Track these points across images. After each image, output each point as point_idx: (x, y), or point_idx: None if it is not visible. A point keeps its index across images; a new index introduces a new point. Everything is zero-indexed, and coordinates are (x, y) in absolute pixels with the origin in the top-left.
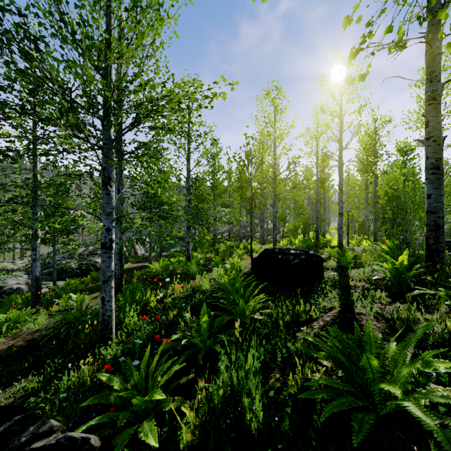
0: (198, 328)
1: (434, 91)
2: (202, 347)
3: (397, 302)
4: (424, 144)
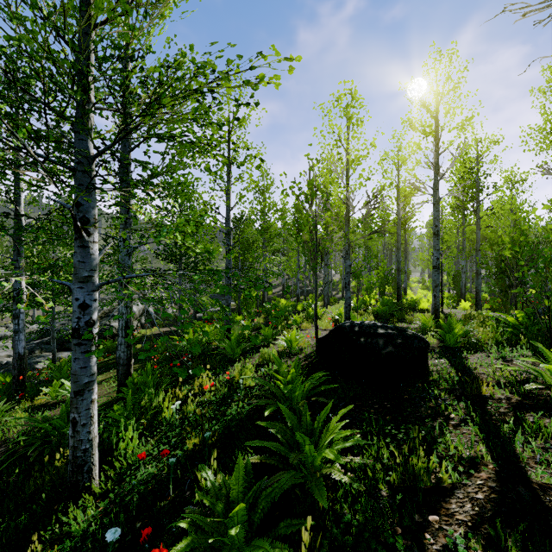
0: (225, 519)
1: None
2: None
3: None
4: None
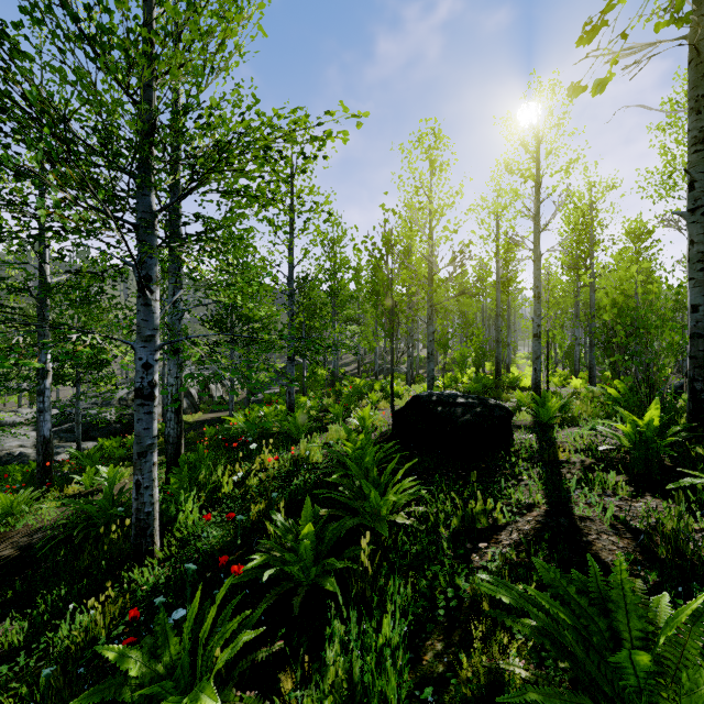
0: (295, 544)
1: (703, 129)
2: (303, 578)
3: (647, 495)
4: (686, 220)
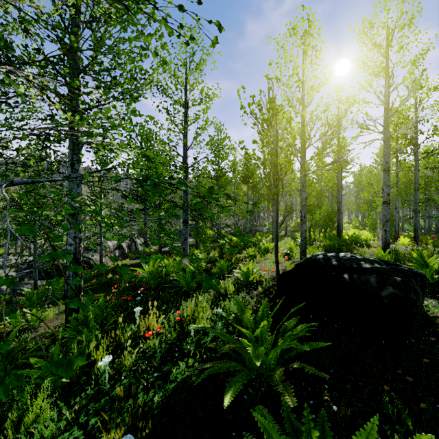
0: None
1: None
2: None
3: None
4: None
